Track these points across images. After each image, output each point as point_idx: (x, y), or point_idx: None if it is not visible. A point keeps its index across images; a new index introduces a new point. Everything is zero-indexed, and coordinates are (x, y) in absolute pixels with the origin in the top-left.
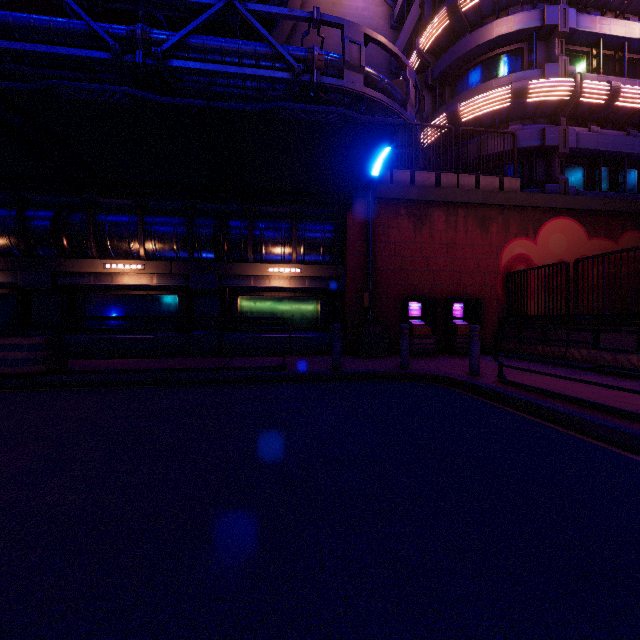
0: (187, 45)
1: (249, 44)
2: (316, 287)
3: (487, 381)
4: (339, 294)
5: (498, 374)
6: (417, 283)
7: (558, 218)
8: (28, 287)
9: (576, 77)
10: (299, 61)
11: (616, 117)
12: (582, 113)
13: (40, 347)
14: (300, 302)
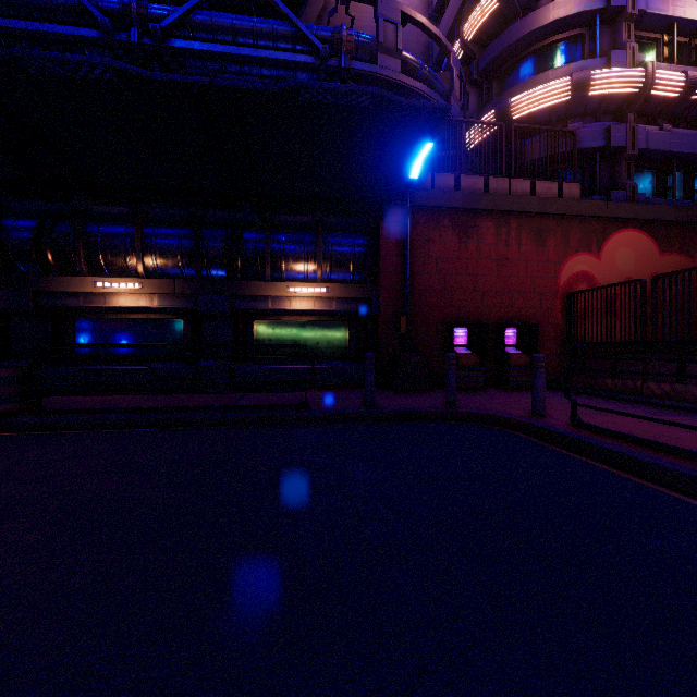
0: (192, 22)
1: (265, 22)
2: (345, 310)
3: (557, 424)
4: (371, 318)
5: (571, 415)
6: (462, 305)
7: (625, 230)
8: (5, 309)
9: (647, 66)
10: (325, 42)
11: (691, 114)
12: (652, 109)
13: (7, 381)
14: (326, 327)
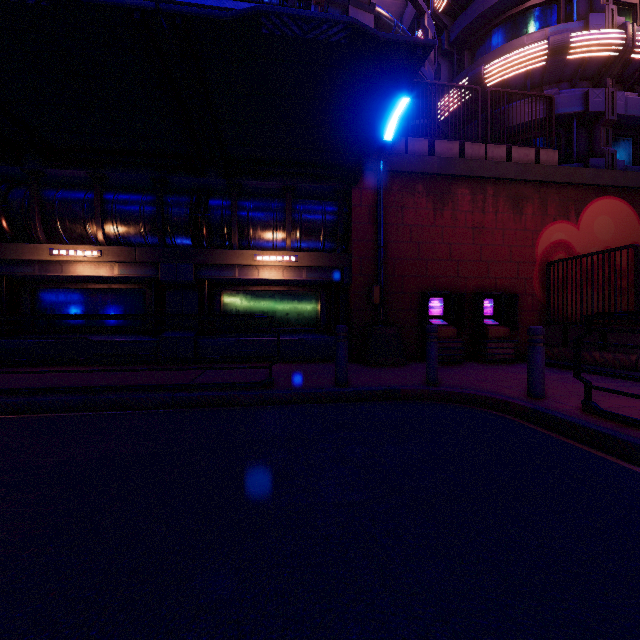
0: None
1: None
2: (315, 279)
3: (565, 409)
4: (343, 288)
5: (584, 399)
6: (437, 275)
7: (604, 198)
8: None
9: (627, 28)
10: None
11: None
12: (630, 74)
13: None
14: (296, 298)
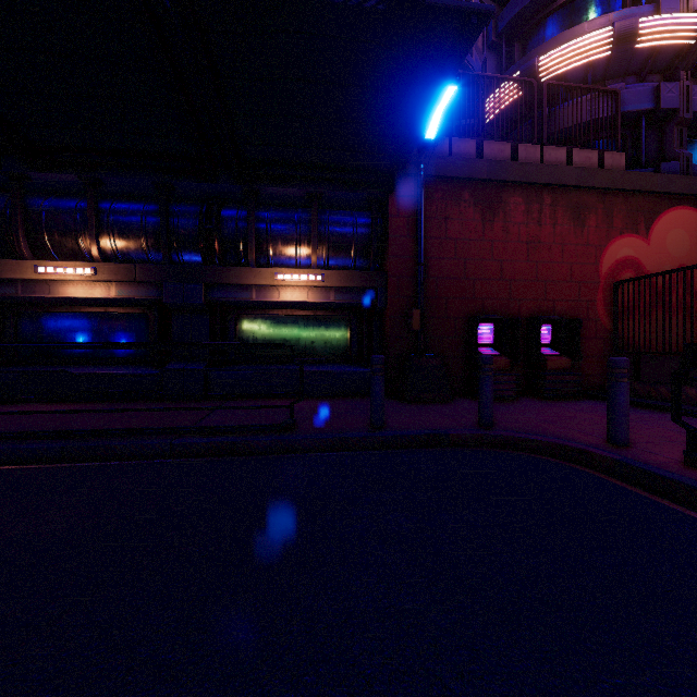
0: None
1: None
2: (345, 302)
3: (662, 462)
4: (377, 312)
5: (687, 450)
6: (486, 297)
7: (678, 208)
8: None
9: None
10: None
11: None
12: None
13: None
14: (323, 323)
